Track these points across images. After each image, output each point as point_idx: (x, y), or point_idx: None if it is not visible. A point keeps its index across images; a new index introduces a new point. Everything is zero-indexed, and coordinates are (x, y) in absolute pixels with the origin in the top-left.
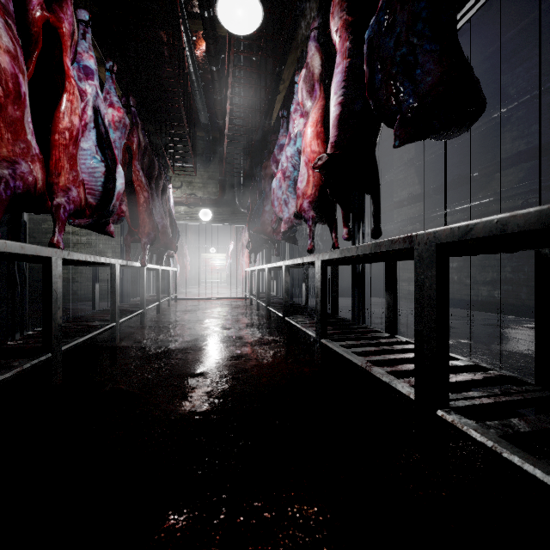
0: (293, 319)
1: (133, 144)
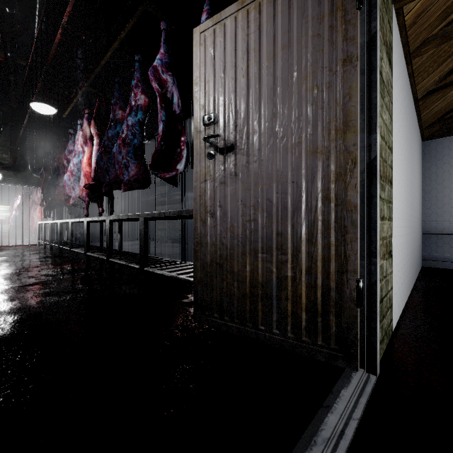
0: (76, 249)
1: None
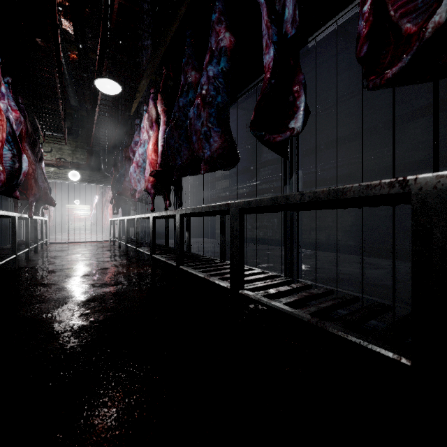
0: (141, 248)
1: (22, 131)
